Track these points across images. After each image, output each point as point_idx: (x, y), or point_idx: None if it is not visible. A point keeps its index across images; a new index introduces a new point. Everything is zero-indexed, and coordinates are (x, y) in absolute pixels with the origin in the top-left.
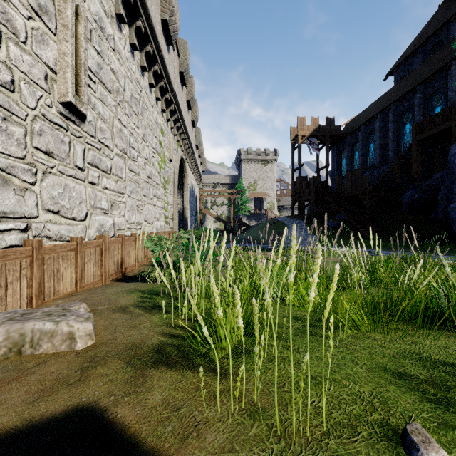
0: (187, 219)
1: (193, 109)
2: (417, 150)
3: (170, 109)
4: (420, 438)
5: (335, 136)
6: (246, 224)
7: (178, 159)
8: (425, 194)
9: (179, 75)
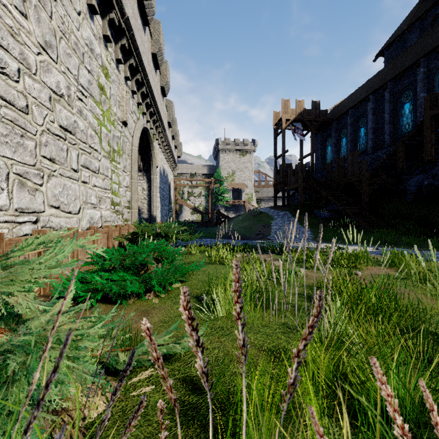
0: (155, 209)
1: (163, 72)
2: (430, 128)
3: (121, 44)
4: None
5: (321, 121)
6: (225, 215)
7: (139, 126)
8: (436, 180)
9: (137, 4)
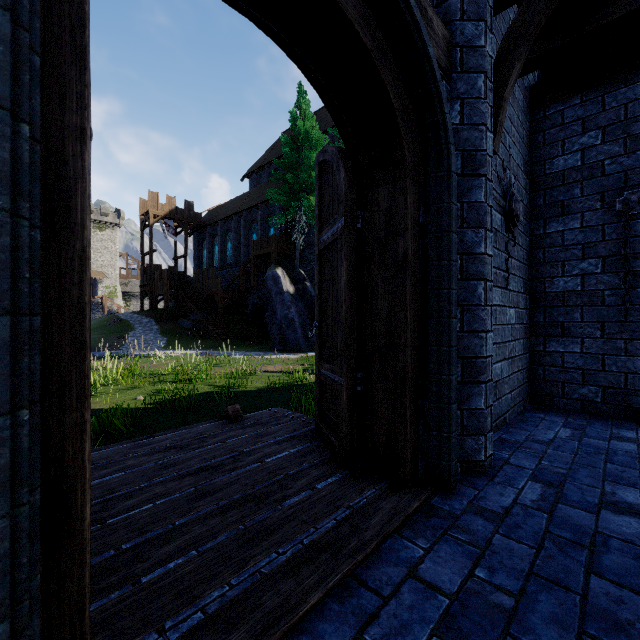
0: None
1: None
2: (254, 264)
3: None
4: (139, 396)
5: (195, 223)
6: None
7: None
8: (261, 300)
9: None
